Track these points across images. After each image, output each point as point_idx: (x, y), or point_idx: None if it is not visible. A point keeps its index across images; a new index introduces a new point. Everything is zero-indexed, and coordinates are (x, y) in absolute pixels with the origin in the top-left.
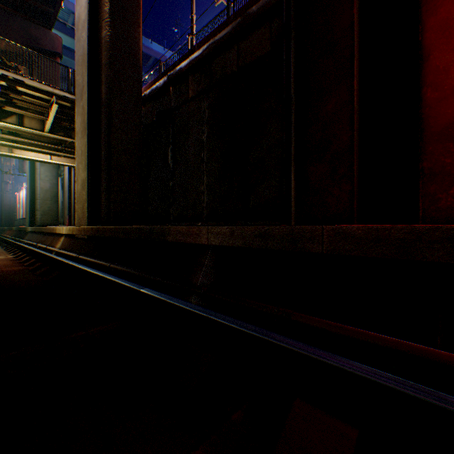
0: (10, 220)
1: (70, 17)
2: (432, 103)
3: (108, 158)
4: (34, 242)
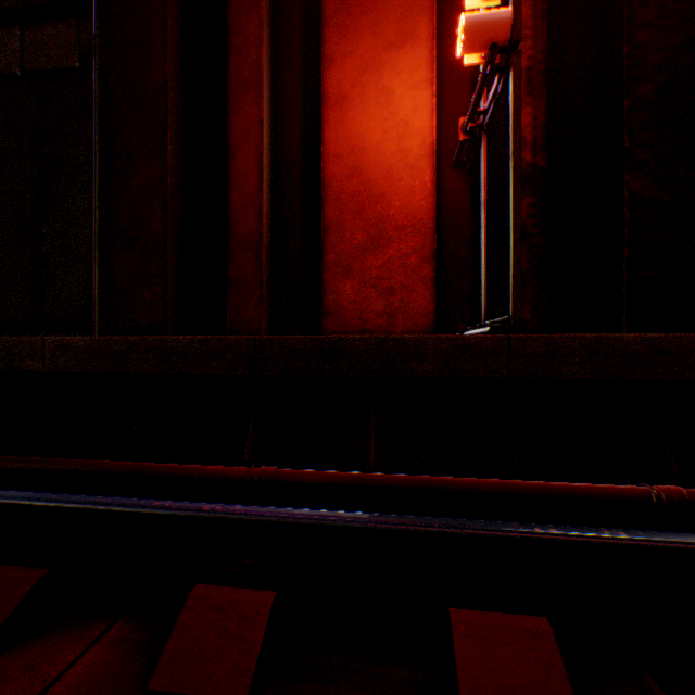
0: None
1: None
2: (239, 208)
3: None
4: None
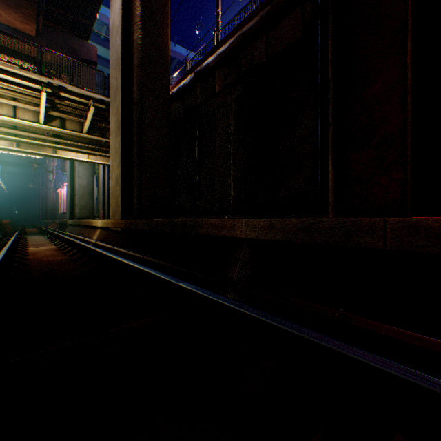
0: (53, 214)
1: (103, 29)
2: None
3: (140, 155)
4: (74, 234)
